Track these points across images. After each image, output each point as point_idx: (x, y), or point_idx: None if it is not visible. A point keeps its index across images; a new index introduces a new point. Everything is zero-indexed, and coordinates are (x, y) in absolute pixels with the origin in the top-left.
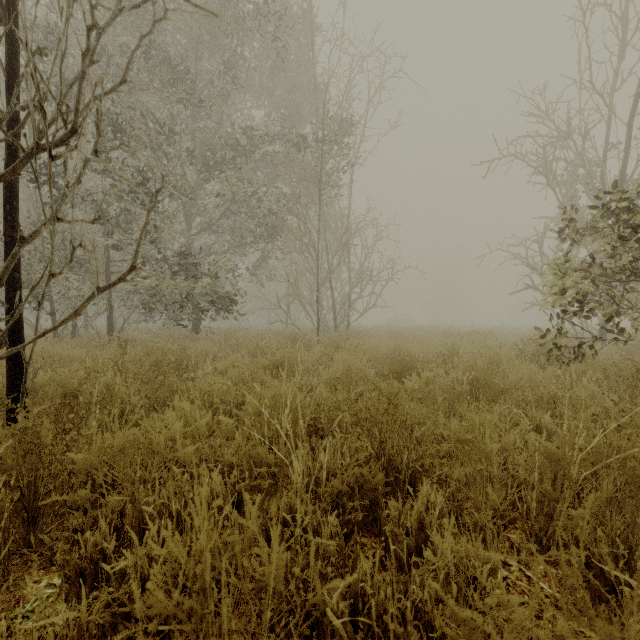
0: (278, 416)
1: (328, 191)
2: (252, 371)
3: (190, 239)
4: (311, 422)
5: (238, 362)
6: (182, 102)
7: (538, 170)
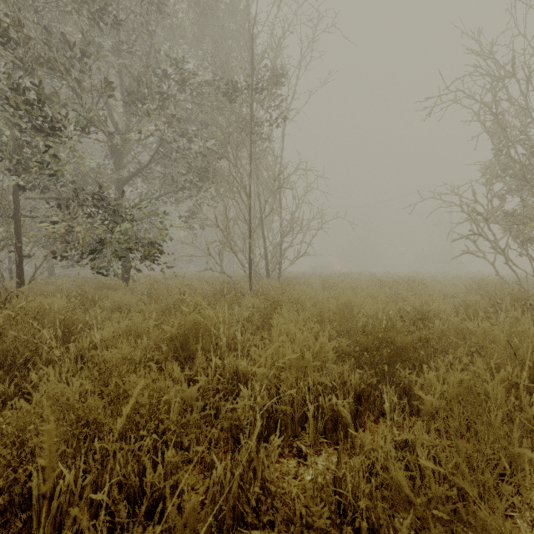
0: None
1: (260, 141)
2: (152, 344)
3: (119, 185)
4: None
5: (138, 328)
6: (96, 22)
7: (487, 107)
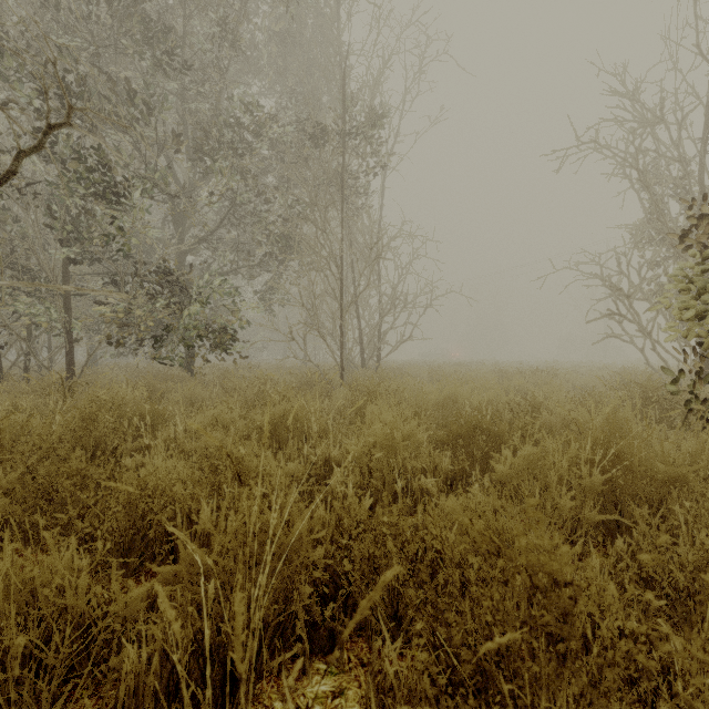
0: (251, 571)
1: (354, 197)
2: (241, 434)
3: (182, 254)
4: (325, 573)
5: (223, 418)
6: (161, 67)
7: (627, 161)
